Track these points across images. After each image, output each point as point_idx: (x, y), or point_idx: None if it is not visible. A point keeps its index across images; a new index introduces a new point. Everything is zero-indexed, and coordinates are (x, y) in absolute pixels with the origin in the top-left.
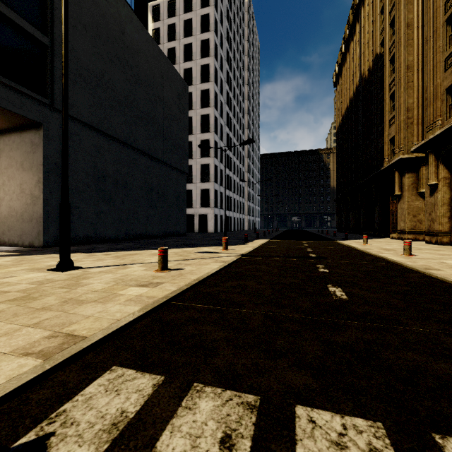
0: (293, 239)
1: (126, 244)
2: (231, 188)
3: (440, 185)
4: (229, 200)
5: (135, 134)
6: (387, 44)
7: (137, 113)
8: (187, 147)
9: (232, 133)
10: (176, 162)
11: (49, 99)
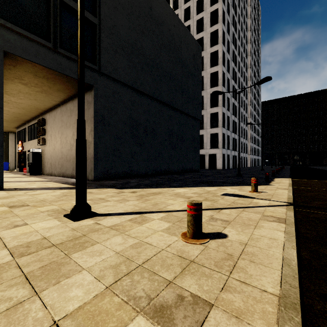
0: (321, 179)
1: (152, 180)
2: (236, 132)
3: None
4: (234, 141)
5: (160, 90)
6: None
7: (161, 72)
8: (200, 98)
9: (236, 85)
10: (192, 111)
11: (97, 66)
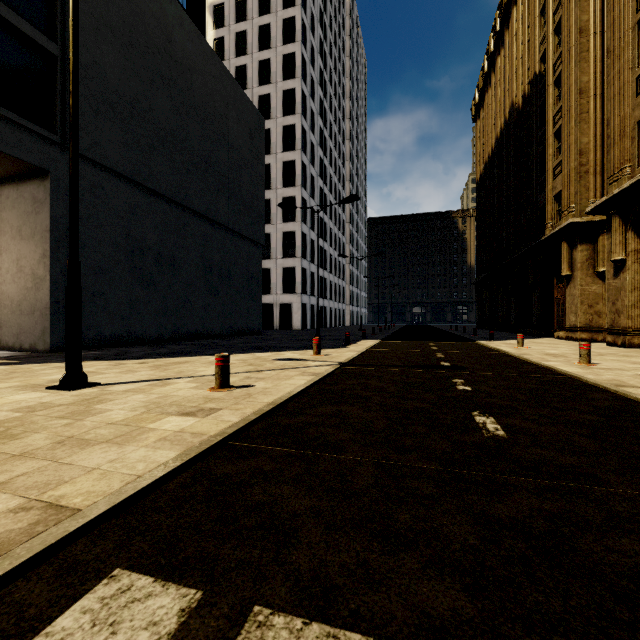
0: (415, 340)
1: (172, 347)
2: (326, 267)
3: (629, 261)
4: (323, 283)
5: (187, 188)
6: (550, 58)
7: (190, 157)
8: (263, 207)
9: (327, 187)
10: (247, 229)
11: (58, 135)
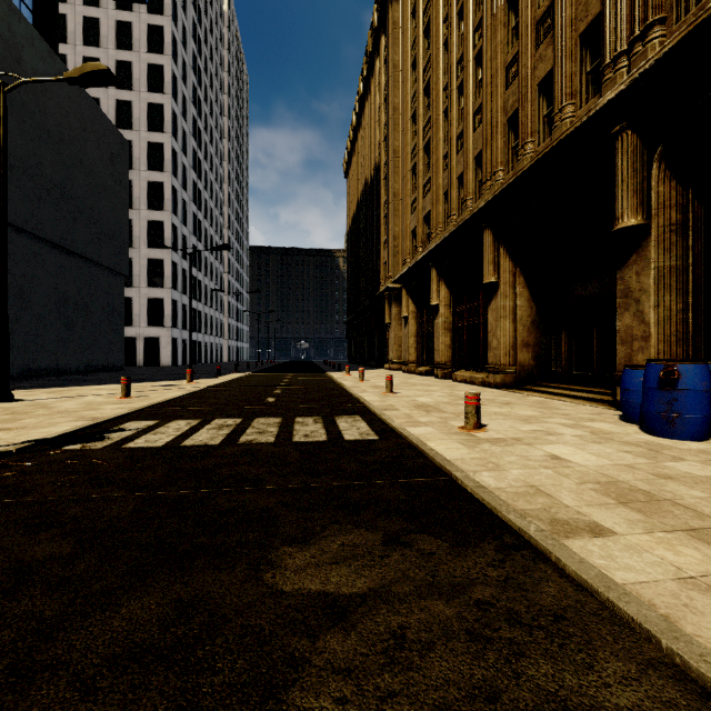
0: (281, 372)
1: (34, 382)
2: (200, 298)
3: (409, 318)
4: (197, 316)
5: (38, 216)
6: (382, 160)
7: (42, 183)
8: (127, 235)
9: (202, 213)
10: (109, 259)
11: None
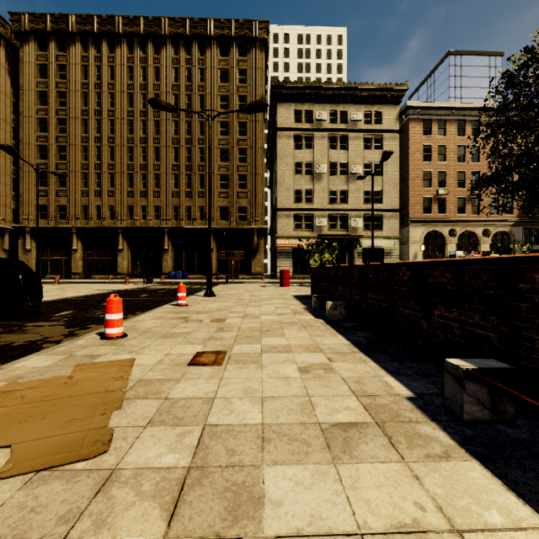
0: None
1: None
2: None
3: (33, 250)
4: None
5: None
6: None
7: None
8: None
9: None
10: None
11: None
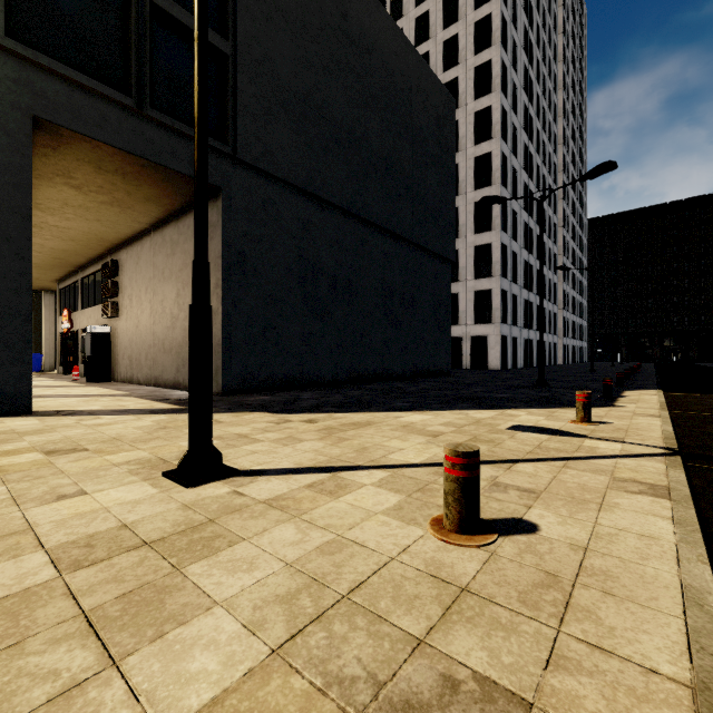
0: None
1: (348, 393)
2: (531, 287)
3: None
4: (527, 308)
5: (364, 195)
6: None
7: (368, 157)
8: (453, 213)
9: (533, 182)
10: (435, 242)
11: (229, 146)
